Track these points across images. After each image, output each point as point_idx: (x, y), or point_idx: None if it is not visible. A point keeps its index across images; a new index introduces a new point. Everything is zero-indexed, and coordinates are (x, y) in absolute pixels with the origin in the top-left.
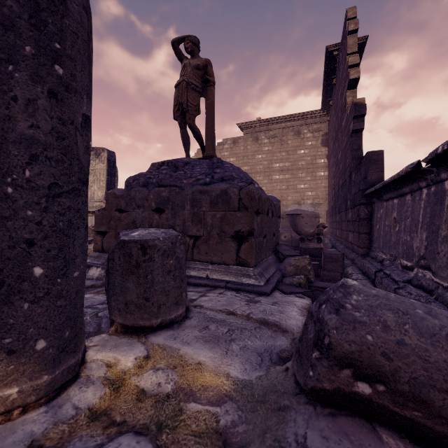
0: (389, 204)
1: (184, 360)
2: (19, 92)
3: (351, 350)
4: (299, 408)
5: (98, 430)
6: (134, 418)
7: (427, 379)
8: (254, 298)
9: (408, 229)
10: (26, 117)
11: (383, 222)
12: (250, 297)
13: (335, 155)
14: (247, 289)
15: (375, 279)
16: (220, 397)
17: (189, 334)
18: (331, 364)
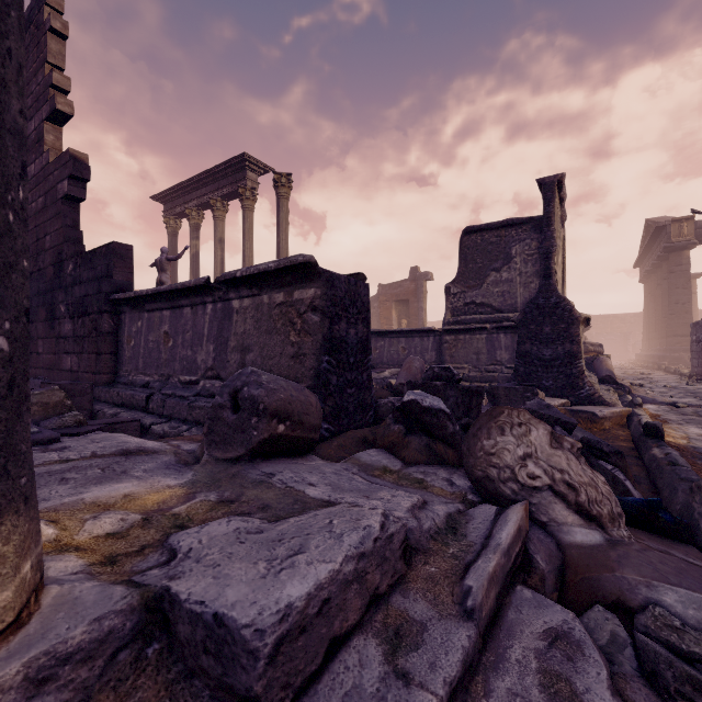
0: (156, 316)
1: (103, 504)
2: (13, 45)
3: (277, 406)
4: (245, 467)
5: (135, 559)
6: (146, 541)
7: (302, 410)
8: (48, 448)
9: (189, 343)
10: (17, 93)
11: (144, 338)
12: (40, 449)
13: None
14: None
15: (149, 405)
16: (186, 497)
17: (57, 491)
18: (268, 419)
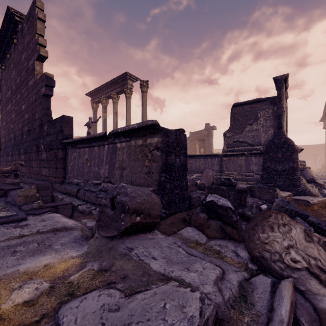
0: (82, 151)
1: (30, 272)
2: None
3: (135, 206)
4: (117, 243)
5: None
6: (47, 309)
7: (150, 207)
8: (18, 224)
9: (97, 164)
10: None
11: (77, 161)
12: (14, 225)
13: (16, 104)
14: (2, 221)
15: (78, 194)
16: (80, 265)
17: (7, 262)
18: (130, 215)
